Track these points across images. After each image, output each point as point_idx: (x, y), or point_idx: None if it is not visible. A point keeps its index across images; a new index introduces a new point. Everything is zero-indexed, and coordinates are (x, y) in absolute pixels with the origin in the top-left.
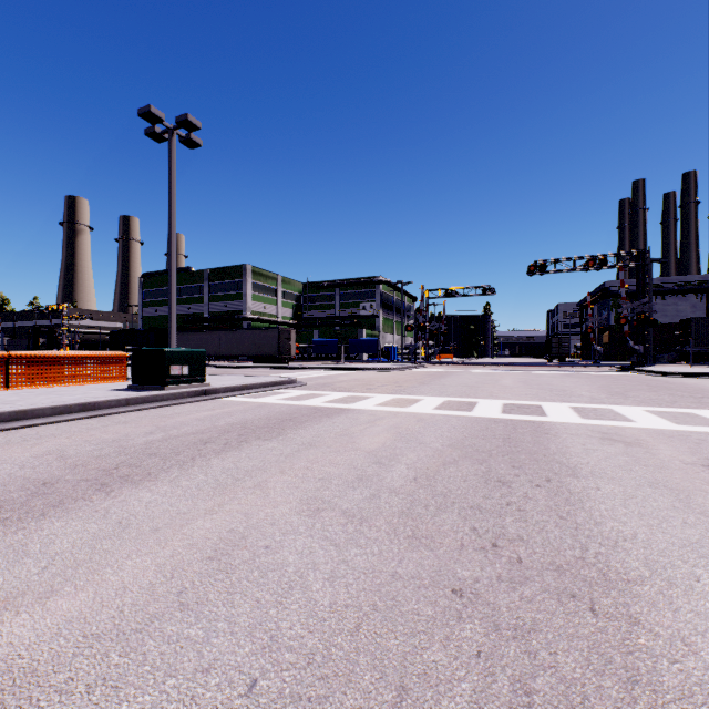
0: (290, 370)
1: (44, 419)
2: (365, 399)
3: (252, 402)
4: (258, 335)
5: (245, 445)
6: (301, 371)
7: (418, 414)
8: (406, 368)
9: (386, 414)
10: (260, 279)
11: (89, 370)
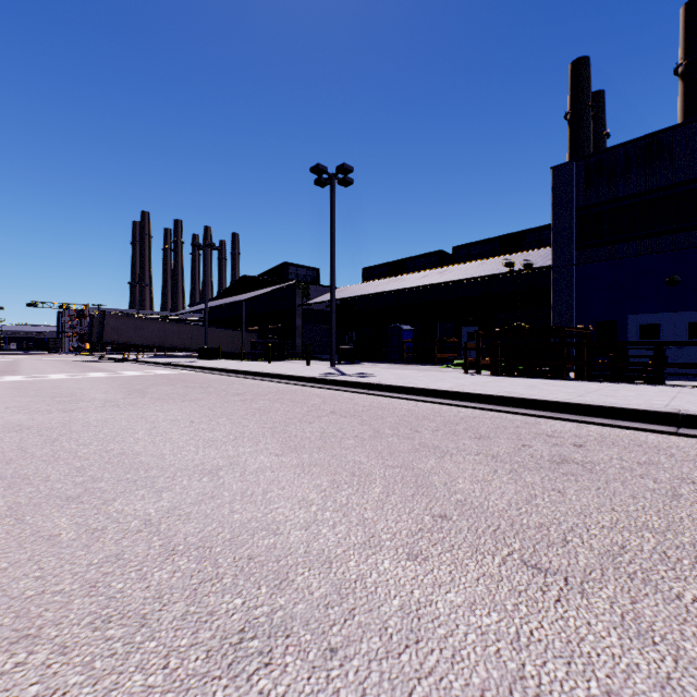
0: None
1: None
2: None
3: None
4: None
5: None
6: None
7: None
8: None
9: None
10: None
11: None
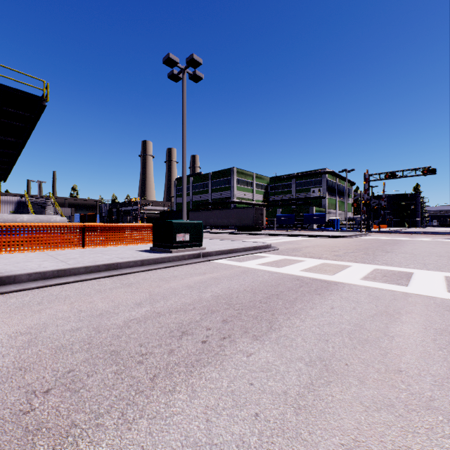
0: (263, 236)
1: (77, 277)
2: (343, 268)
3: (236, 266)
4: (241, 212)
5: (228, 350)
6: (271, 237)
7: (439, 301)
8: (354, 235)
9: (391, 297)
10: (242, 176)
11: (131, 235)
